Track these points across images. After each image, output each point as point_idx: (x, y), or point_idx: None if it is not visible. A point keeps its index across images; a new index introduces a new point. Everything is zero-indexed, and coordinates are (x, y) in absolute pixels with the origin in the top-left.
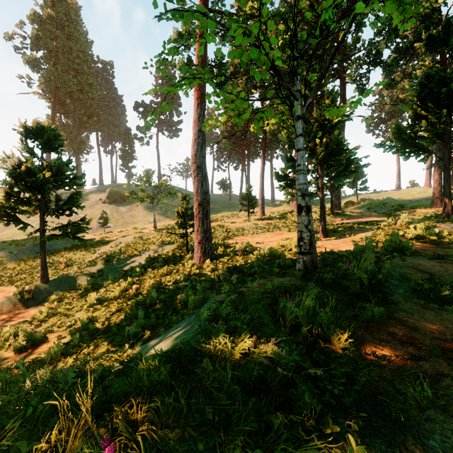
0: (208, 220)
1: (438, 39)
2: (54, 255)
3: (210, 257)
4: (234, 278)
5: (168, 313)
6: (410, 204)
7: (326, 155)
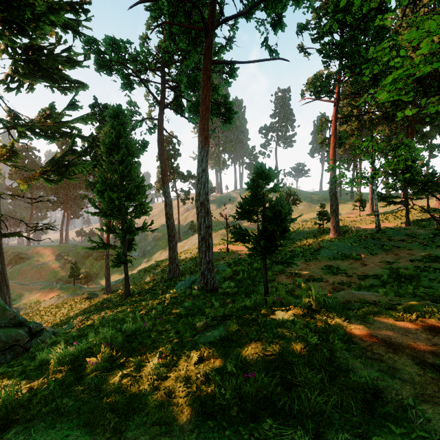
0: (338, 217)
1: None
2: None
3: (339, 234)
4: None
5: None
6: None
7: (406, 183)
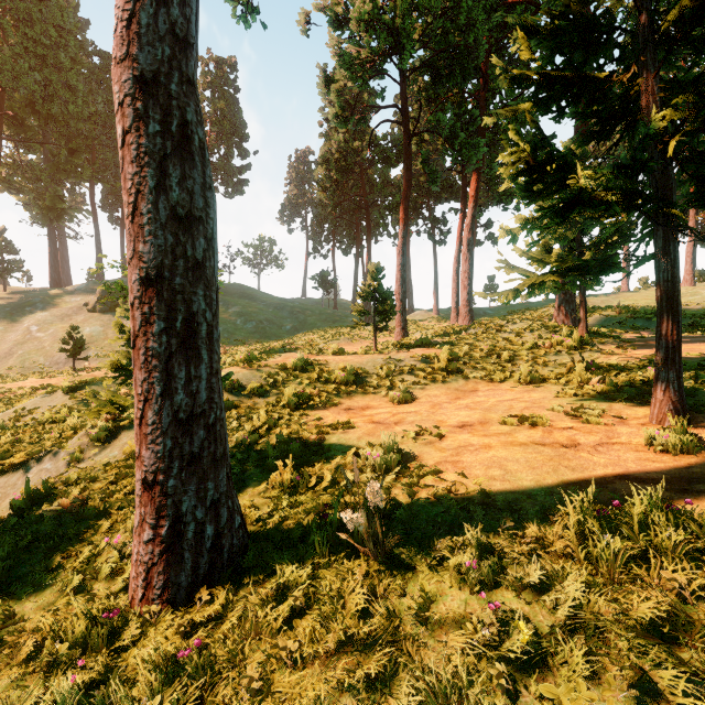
0: (200, 363)
1: None
2: None
3: (207, 563)
4: None
5: None
6: None
7: None
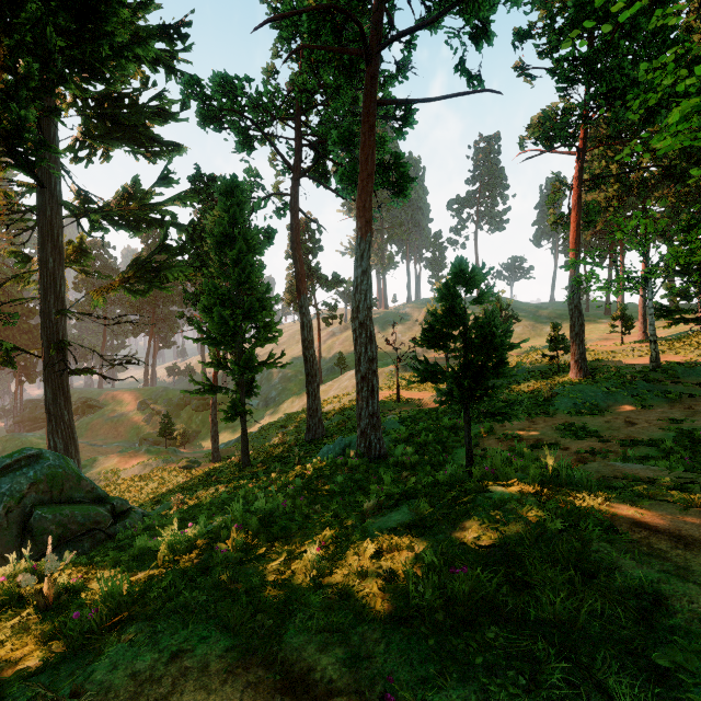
0: (583, 345)
1: None
2: None
3: (585, 373)
4: None
5: None
6: None
7: None
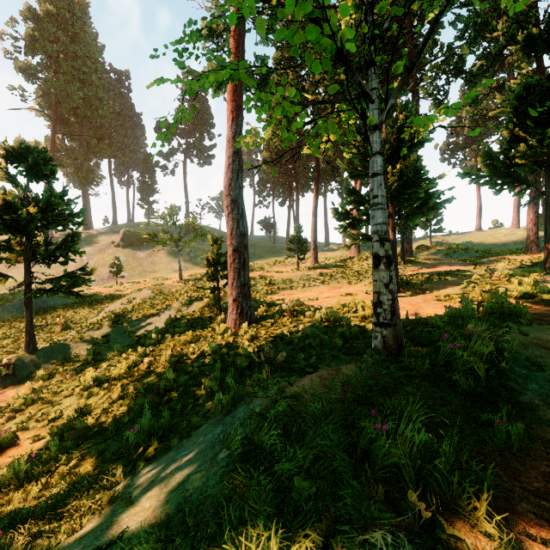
0: (246, 271)
1: (539, 41)
2: (49, 314)
3: (249, 320)
4: (281, 357)
5: (188, 407)
6: (496, 249)
7: (400, 186)
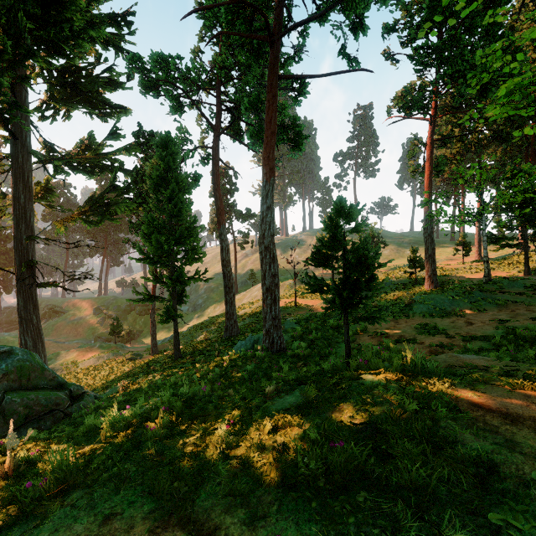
0: (434, 264)
1: None
2: None
3: (436, 285)
4: None
5: None
6: None
7: (525, 221)
